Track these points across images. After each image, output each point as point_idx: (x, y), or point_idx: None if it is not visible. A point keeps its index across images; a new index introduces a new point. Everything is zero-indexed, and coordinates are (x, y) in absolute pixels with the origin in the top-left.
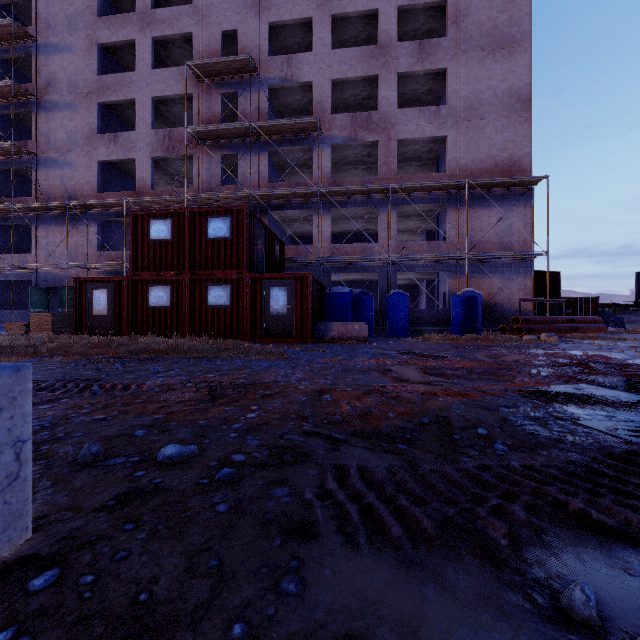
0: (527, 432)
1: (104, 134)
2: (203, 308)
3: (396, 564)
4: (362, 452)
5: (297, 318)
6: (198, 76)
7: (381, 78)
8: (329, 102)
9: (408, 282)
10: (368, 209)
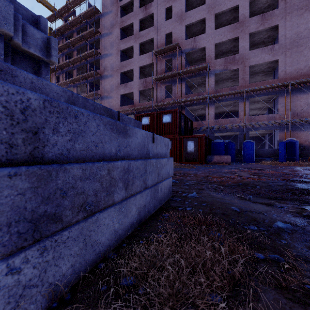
0: (273, 188)
1: (122, 84)
2: None
3: (218, 193)
4: (217, 185)
5: (198, 153)
6: (156, 55)
7: (240, 37)
8: (213, 54)
9: (257, 135)
10: (233, 101)
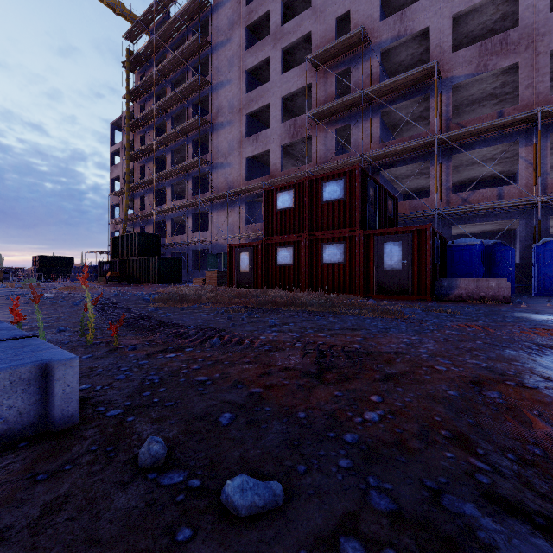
0: None
1: (250, 136)
2: (319, 265)
3: None
4: None
5: (414, 274)
6: (316, 66)
7: None
8: (449, 41)
9: None
10: (502, 147)
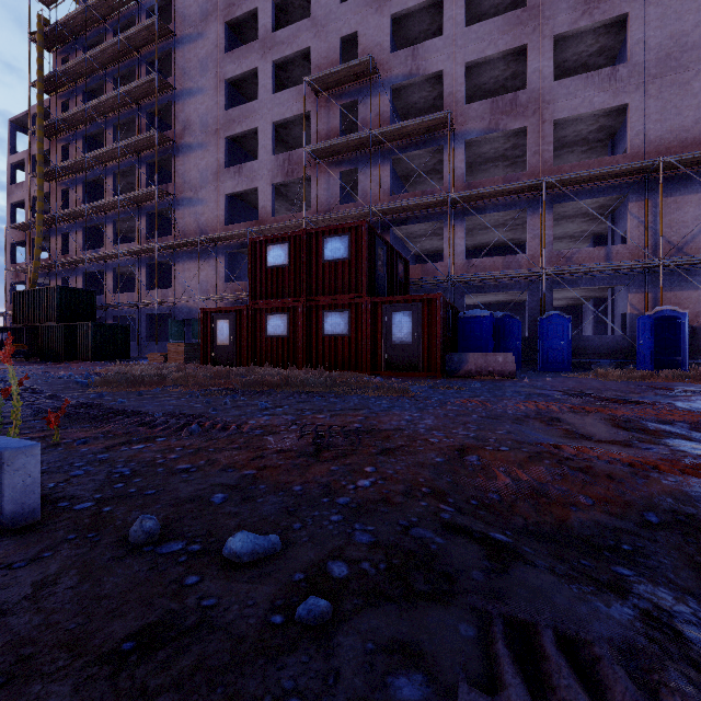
0: None
1: (230, 167)
2: (320, 337)
3: None
4: (554, 585)
5: (424, 348)
6: (316, 91)
7: (531, 47)
8: (462, 91)
9: (567, 302)
10: (513, 214)
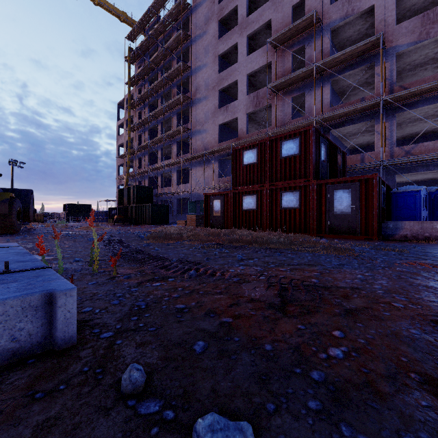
0: None
1: (221, 108)
2: (278, 210)
3: None
4: None
5: (361, 217)
6: (275, 47)
7: None
8: (393, 15)
9: None
10: None
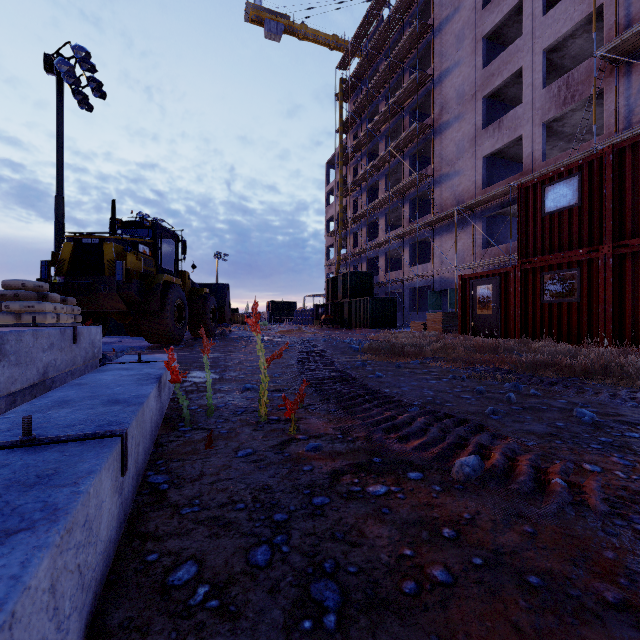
0: None
1: (488, 126)
2: (639, 299)
3: None
4: None
5: None
6: None
7: None
8: None
9: None
10: None
